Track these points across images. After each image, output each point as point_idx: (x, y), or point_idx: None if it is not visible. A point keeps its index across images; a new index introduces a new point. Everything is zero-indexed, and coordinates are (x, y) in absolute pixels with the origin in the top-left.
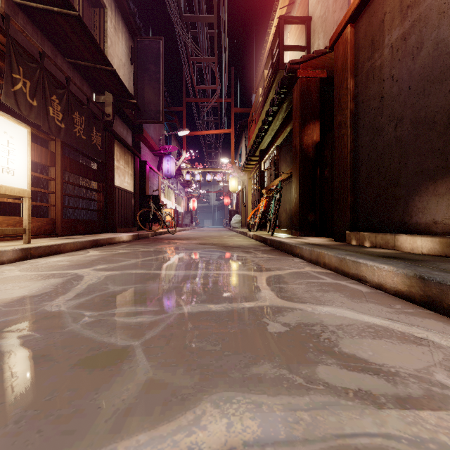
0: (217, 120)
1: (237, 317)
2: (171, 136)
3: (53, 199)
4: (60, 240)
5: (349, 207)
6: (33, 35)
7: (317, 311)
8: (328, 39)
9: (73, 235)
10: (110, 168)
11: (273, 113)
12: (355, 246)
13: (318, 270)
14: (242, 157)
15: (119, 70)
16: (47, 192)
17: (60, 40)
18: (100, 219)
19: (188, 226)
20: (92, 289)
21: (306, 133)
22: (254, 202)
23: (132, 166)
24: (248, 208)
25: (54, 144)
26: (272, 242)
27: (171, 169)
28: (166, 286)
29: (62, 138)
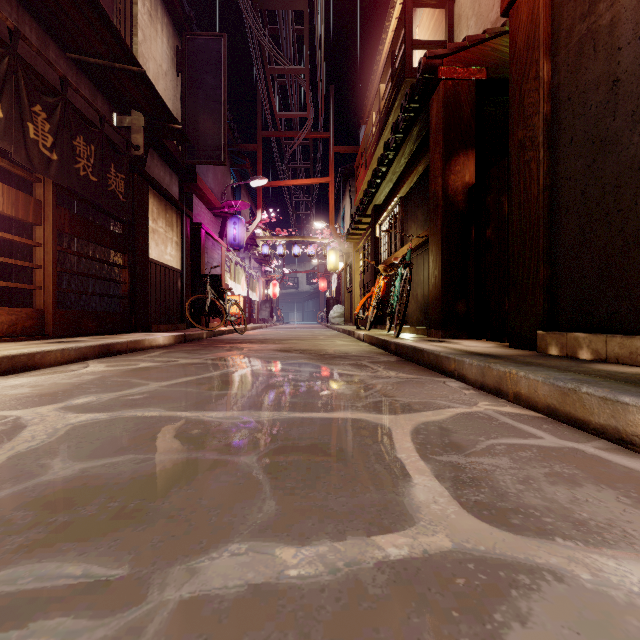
0: (309, 166)
1: (368, 632)
2: (240, 189)
3: (40, 277)
4: (39, 346)
5: (542, 287)
6: (2, 5)
7: (613, 585)
8: (483, 25)
9: (75, 336)
10: (140, 231)
11: (395, 145)
12: (562, 359)
13: (508, 409)
14: (346, 220)
15: (158, 81)
16: (28, 265)
17: (52, 19)
18: (124, 311)
19: (266, 321)
20: (6, 472)
21: (454, 170)
22: (364, 285)
23: (178, 231)
24: (355, 295)
25: (41, 188)
26: (399, 349)
27: (239, 237)
28: (188, 461)
29: (52, 176)
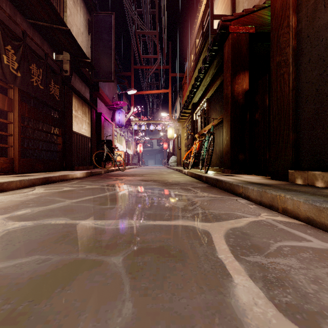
0: (158, 83)
1: None
2: (122, 96)
3: (11, 140)
4: (7, 178)
5: (291, 145)
6: None
7: None
8: (252, 5)
9: (31, 172)
10: (68, 116)
11: (204, 70)
12: (306, 186)
13: (281, 218)
14: (177, 112)
15: (78, 37)
16: (4, 134)
17: None
18: (59, 159)
19: (136, 164)
20: None
21: (237, 82)
22: (187, 145)
23: (89, 116)
24: (182, 151)
25: (12, 91)
26: (208, 180)
27: (121, 120)
28: (74, 261)
29: (17, 85)
